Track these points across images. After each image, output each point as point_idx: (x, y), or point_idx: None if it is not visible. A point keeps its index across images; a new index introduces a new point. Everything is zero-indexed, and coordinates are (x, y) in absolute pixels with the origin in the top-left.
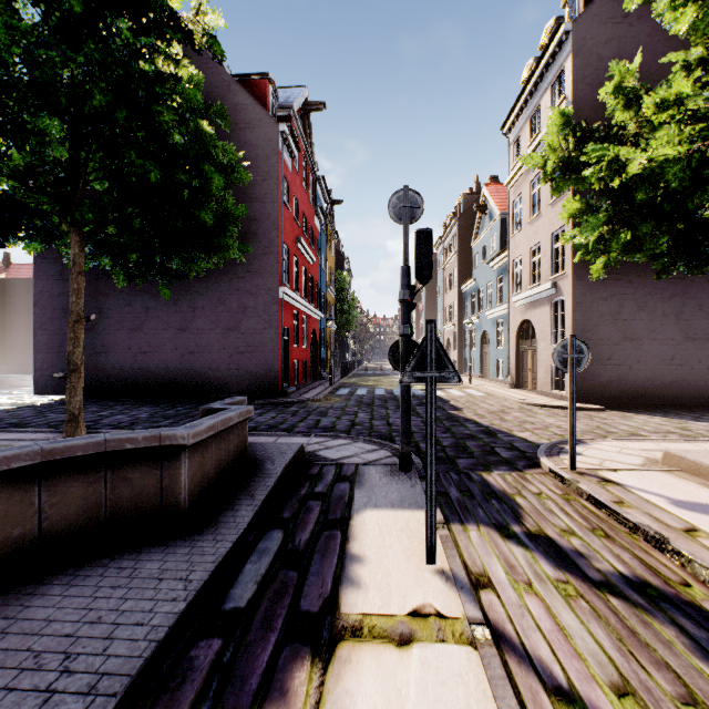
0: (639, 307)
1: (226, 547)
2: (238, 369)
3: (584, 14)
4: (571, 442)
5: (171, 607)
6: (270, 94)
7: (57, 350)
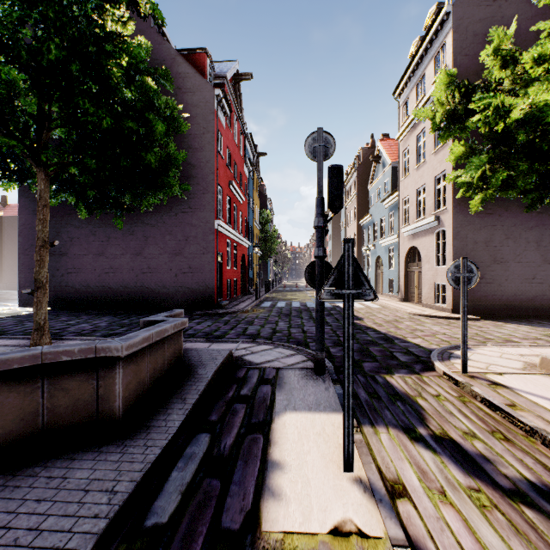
0: (507, 236)
1: (155, 454)
2: (182, 286)
3: None
4: (462, 349)
5: (90, 526)
6: (208, 65)
7: None
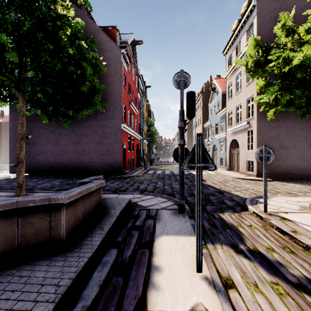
0: (288, 133)
1: (84, 261)
2: (102, 162)
3: None
4: (264, 198)
5: (43, 307)
6: (117, 36)
7: None
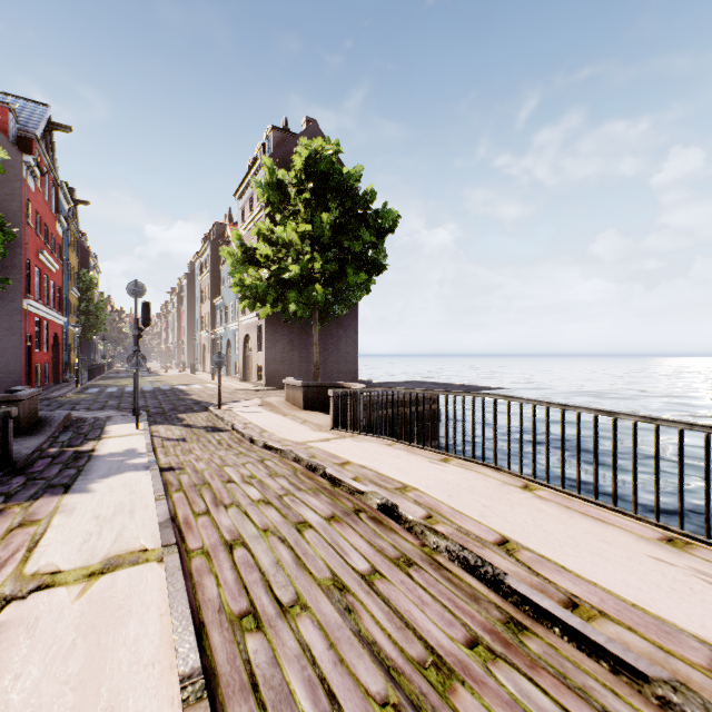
0: (301, 331)
1: (49, 434)
2: None
3: (272, 156)
4: (219, 397)
5: (38, 441)
6: (11, 121)
7: None
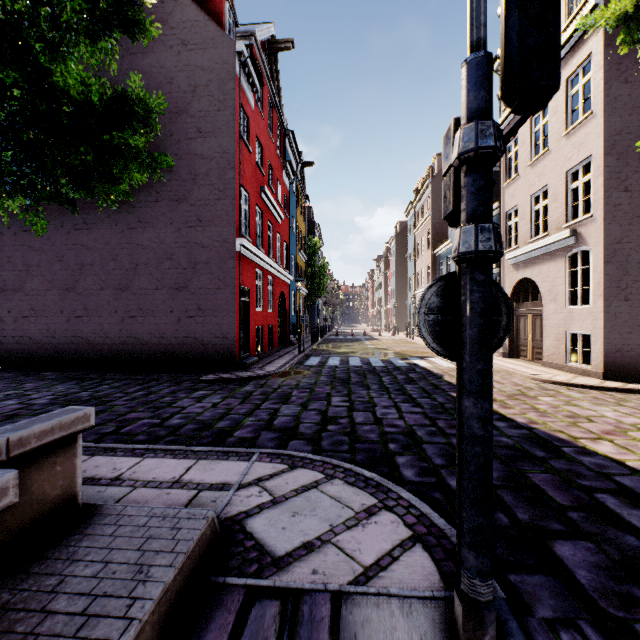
0: None
1: None
2: (188, 336)
3: None
4: None
5: None
6: (227, 12)
7: None
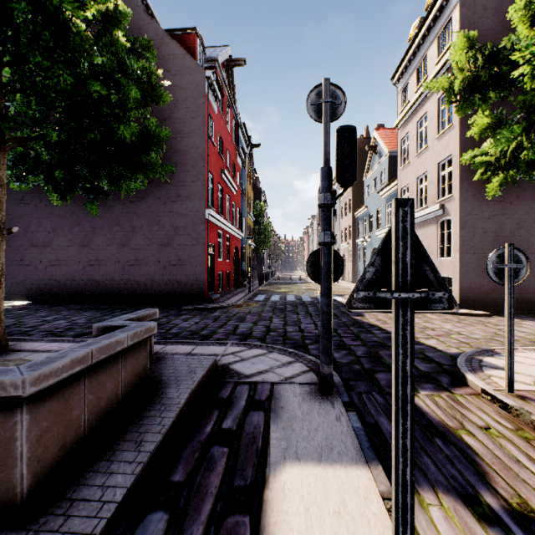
0: (518, 225)
1: None
2: (171, 279)
3: None
4: (508, 362)
5: None
6: (198, 47)
7: (18, 263)
